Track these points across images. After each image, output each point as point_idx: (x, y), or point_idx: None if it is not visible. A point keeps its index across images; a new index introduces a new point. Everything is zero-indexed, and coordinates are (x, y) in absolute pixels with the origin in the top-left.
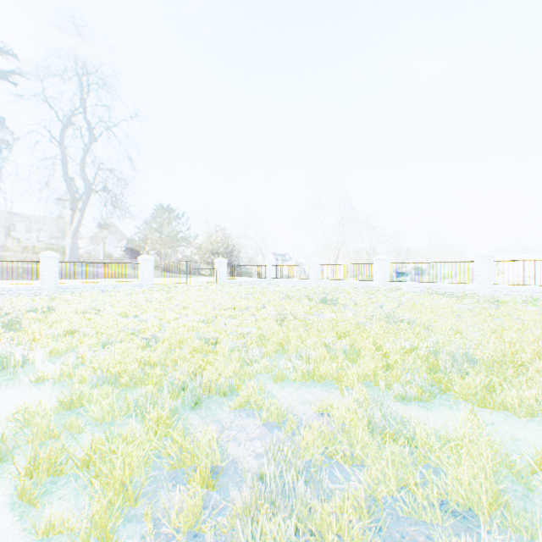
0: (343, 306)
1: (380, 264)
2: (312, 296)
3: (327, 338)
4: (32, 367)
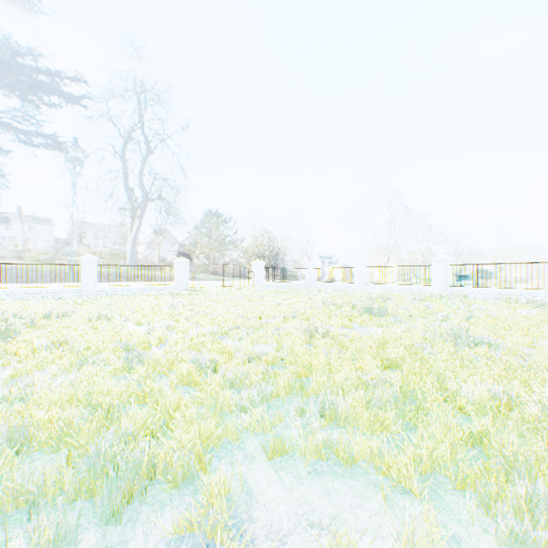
0: (393, 318)
1: (440, 266)
2: (356, 304)
3: (367, 368)
4: None
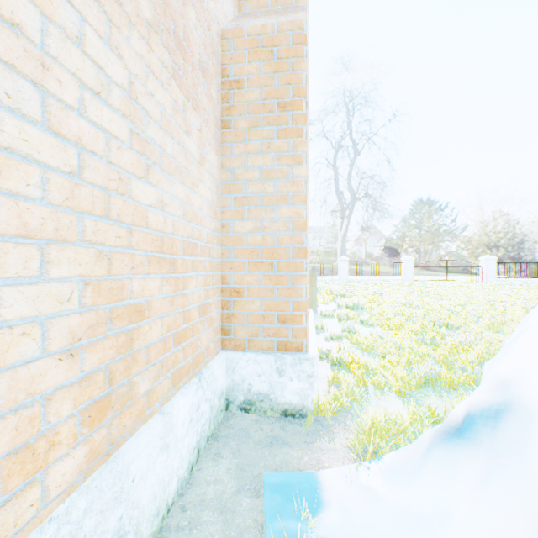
0: None
1: None
2: None
3: None
4: (362, 311)
